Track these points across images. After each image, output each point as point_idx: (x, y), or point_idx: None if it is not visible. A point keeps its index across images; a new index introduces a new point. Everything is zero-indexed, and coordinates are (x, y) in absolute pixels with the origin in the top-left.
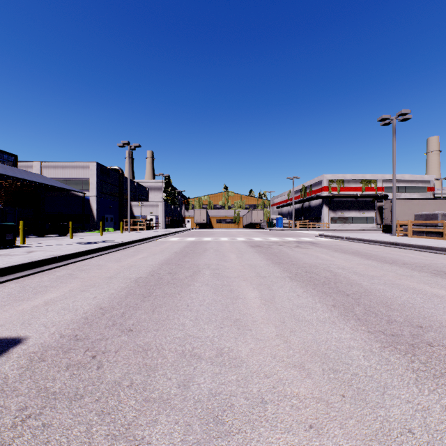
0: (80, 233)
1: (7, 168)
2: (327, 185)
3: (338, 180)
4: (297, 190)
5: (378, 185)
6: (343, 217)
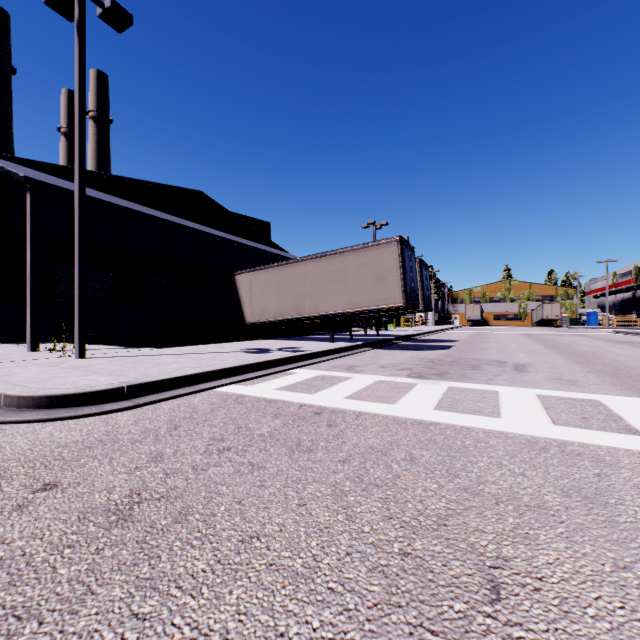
0: None
1: None
2: None
3: None
4: (627, 272)
5: None
6: None
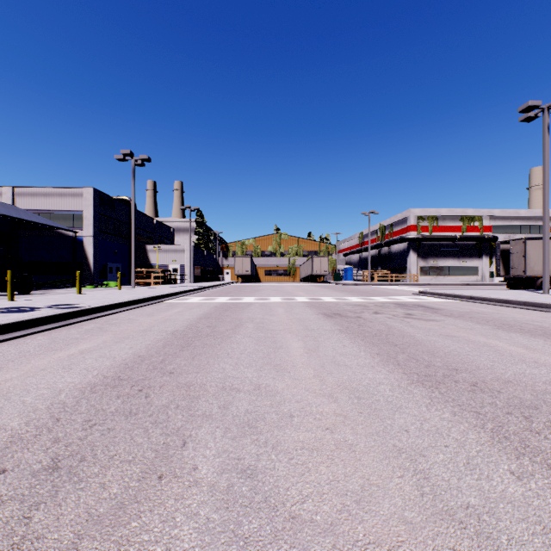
0: (64, 289)
1: None
2: (415, 224)
3: (430, 216)
4: (372, 231)
5: (484, 224)
6: (437, 266)
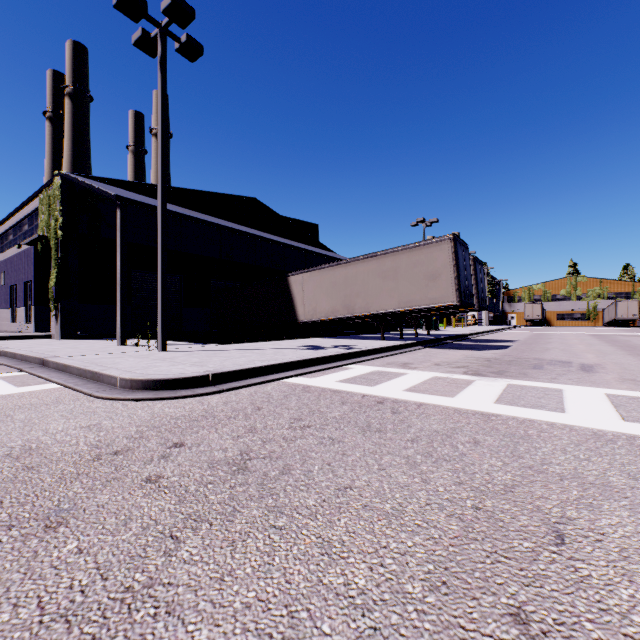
0: None
1: None
2: None
3: None
4: None
5: None
6: None
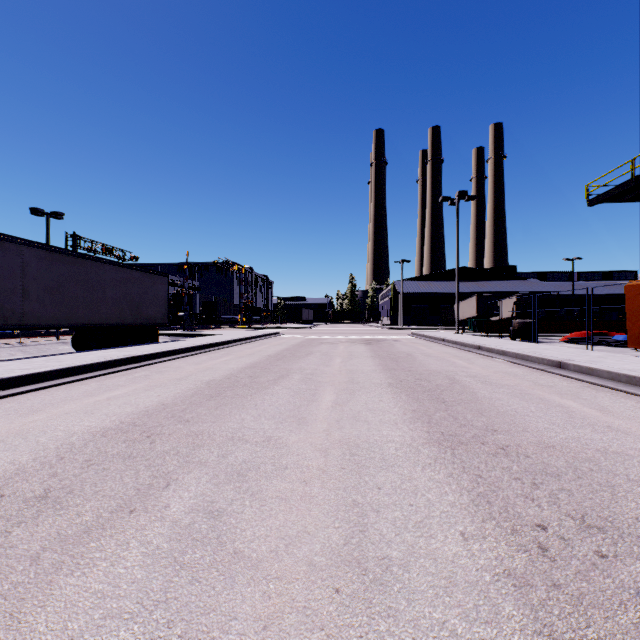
0: None
1: (619, 286)
2: None
3: None
4: None
5: None
6: None
